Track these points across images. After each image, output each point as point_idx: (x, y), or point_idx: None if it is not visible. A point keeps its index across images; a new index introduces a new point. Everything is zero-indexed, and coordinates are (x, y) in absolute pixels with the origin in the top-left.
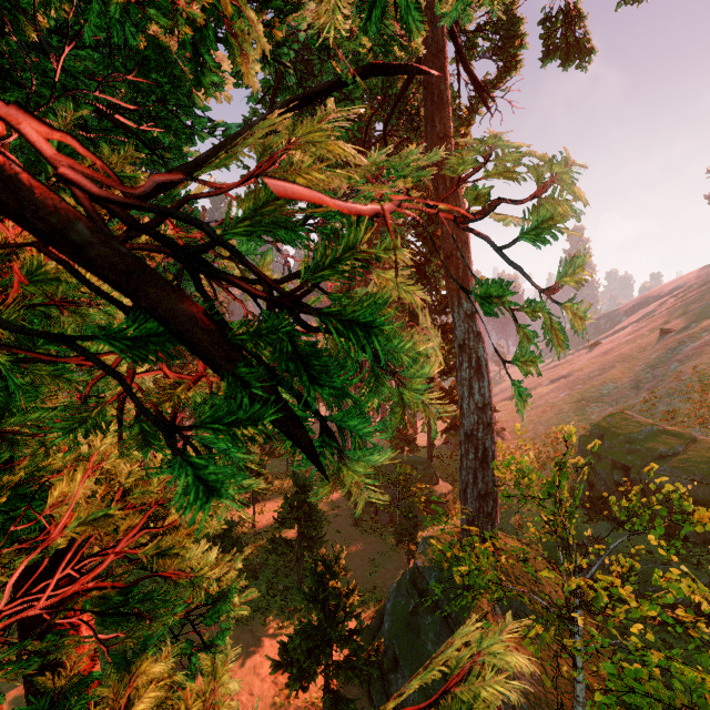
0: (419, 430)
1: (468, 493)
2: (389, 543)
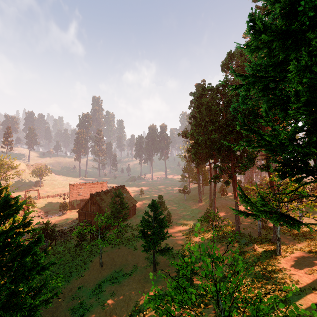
0: None
1: None
2: None
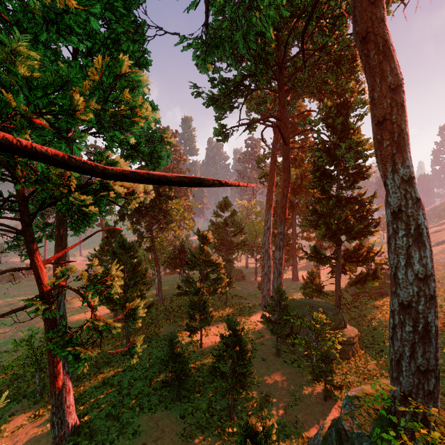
0: (322, 277)
1: (403, 365)
2: (306, 376)
